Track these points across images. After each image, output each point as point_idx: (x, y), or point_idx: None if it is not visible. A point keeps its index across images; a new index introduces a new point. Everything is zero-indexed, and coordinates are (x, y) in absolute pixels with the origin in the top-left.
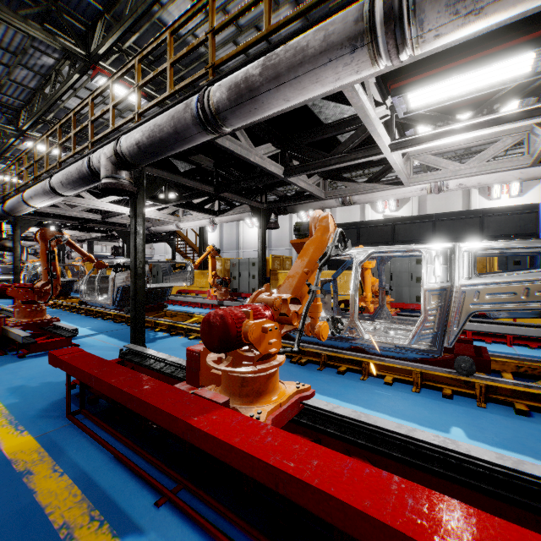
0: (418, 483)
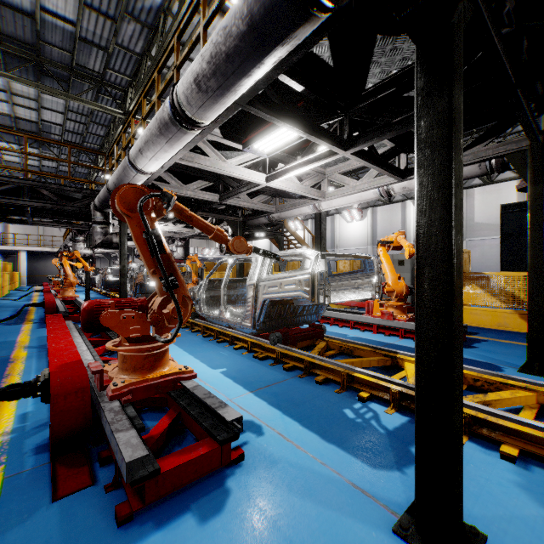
0: None
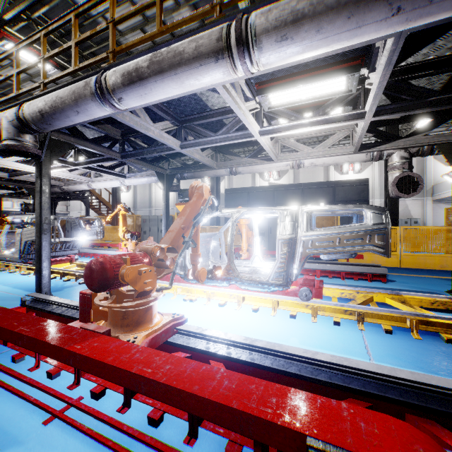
0: (255, 377)
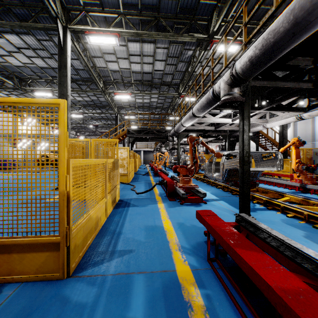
0: None
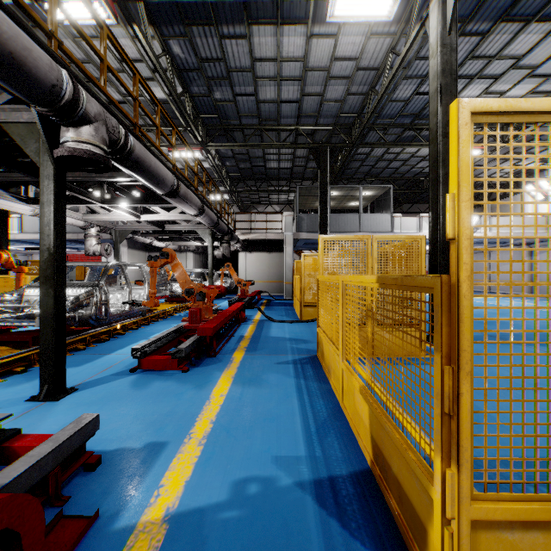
0: None
